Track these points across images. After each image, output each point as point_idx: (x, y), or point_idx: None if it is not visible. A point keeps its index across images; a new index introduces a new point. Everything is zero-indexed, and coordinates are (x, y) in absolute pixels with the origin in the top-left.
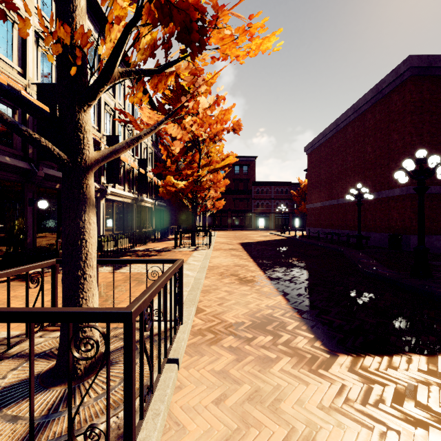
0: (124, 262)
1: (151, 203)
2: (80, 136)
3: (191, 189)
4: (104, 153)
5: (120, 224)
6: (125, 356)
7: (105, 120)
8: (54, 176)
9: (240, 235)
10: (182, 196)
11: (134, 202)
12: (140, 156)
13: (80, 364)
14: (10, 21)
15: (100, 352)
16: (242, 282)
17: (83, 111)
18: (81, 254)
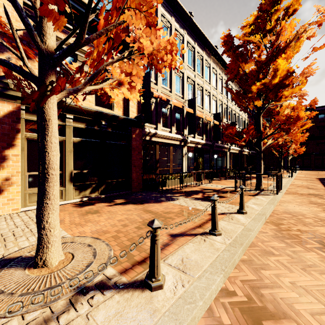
0: (263, 172)
1: (247, 152)
2: (261, 146)
3: (279, 145)
4: (264, 148)
5: (233, 164)
6: (276, 180)
7: (228, 114)
8: (216, 145)
9: (322, 173)
10: (271, 148)
11: (239, 152)
12: (241, 126)
13: (261, 188)
14: (207, 96)
15: (263, 188)
16: (309, 189)
17: (261, 142)
18: (261, 168)
